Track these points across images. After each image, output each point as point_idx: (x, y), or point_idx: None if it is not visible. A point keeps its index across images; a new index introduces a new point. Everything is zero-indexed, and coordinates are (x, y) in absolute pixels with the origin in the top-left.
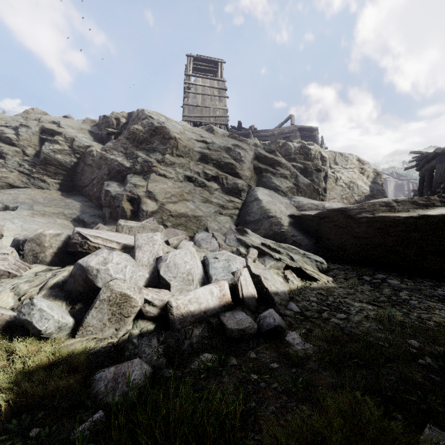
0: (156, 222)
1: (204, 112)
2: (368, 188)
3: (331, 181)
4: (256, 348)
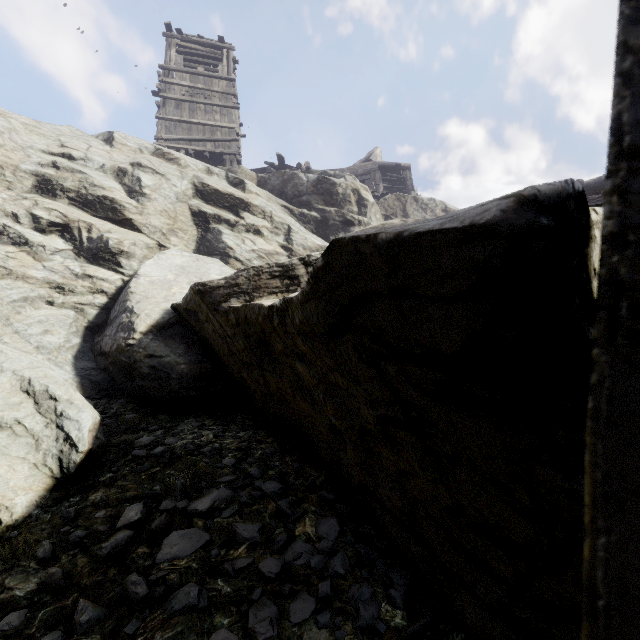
0: None
1: (195, 132)
2: None
3: None
4: None
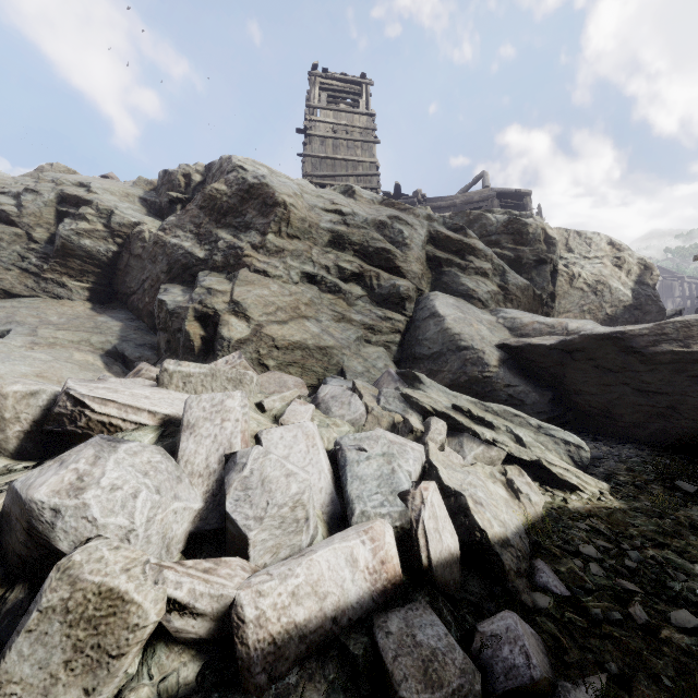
0: (246, 361)
1: (339, 167)
2: (629, 292)
3: (562, 281)
4: None
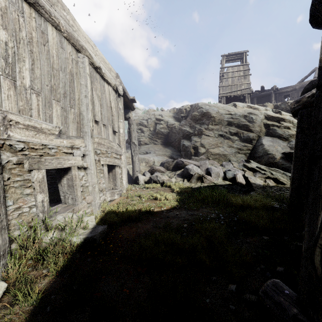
0: (205, 157)
1: (233, 88)
2: None
3: None
4: (239, 193)
